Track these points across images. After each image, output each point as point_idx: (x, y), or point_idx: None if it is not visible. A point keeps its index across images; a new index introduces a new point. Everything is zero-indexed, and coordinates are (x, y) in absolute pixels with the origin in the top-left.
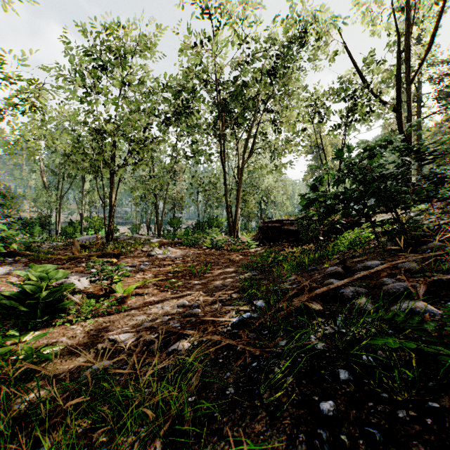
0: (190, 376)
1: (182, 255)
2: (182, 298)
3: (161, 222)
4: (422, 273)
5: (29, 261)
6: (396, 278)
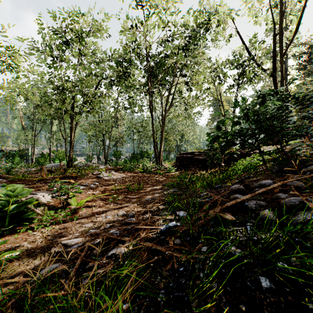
0: (125, 284)
1: (122, 177)
2: (121, 209)
3: (107, 154)
4: (308, 190)
5: (8, 182)
6: (289, 193)
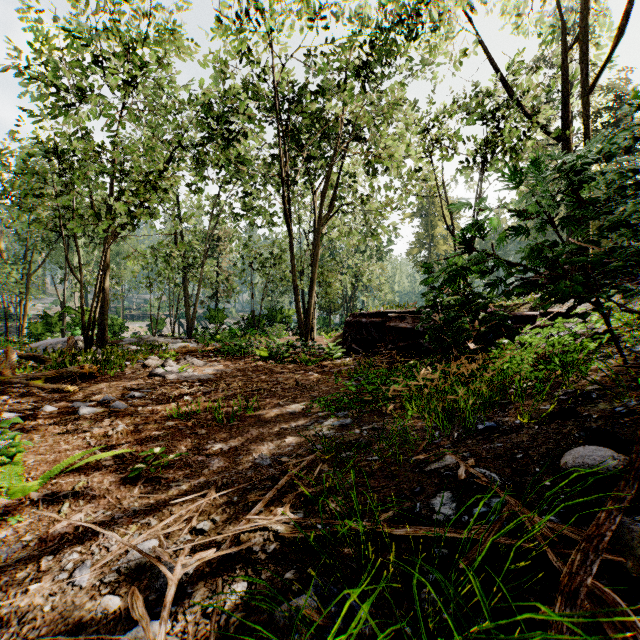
0: None
1: (213, 374)
2: (157, 516)
3: (193, 316)
4: None
5: None
6: None
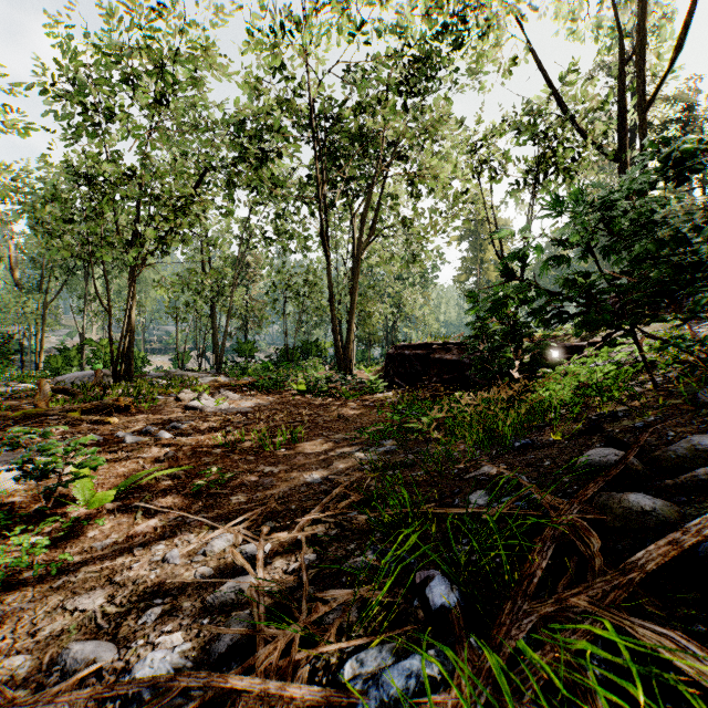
0: None
1: (251, 407)
2: (225, 520)
3: (222, 348)
4: None
5: None
6: None
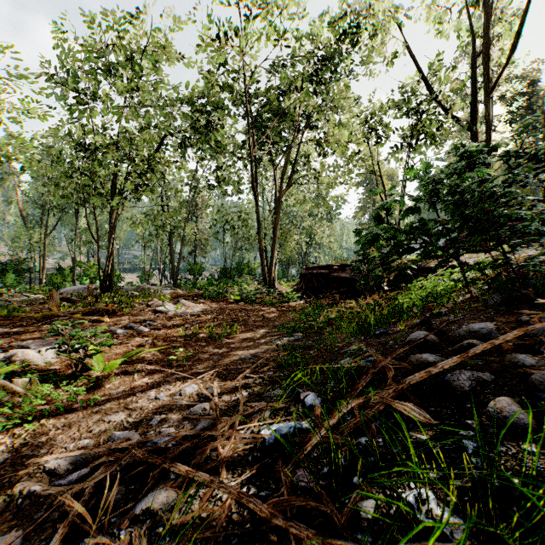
0: None
1: (201, 311)
2: (190, 379)
3: (177, 268)
4: None
5: None
6: (543, 355)
